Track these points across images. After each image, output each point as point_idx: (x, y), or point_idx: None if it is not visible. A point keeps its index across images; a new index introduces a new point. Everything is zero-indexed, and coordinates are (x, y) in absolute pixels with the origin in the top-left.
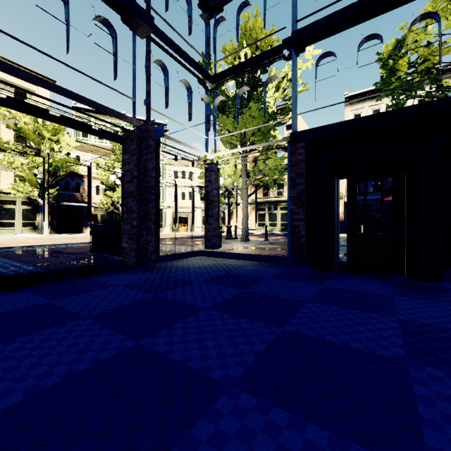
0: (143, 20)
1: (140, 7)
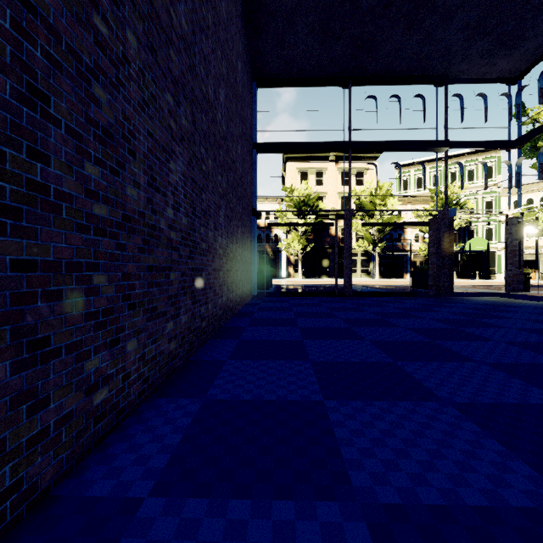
0: (441, 147)
1: (439, 141)
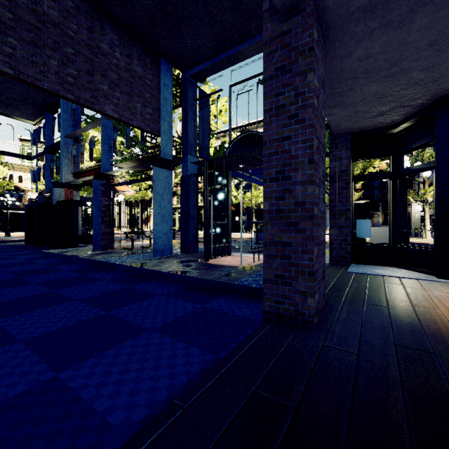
0: None
1: None
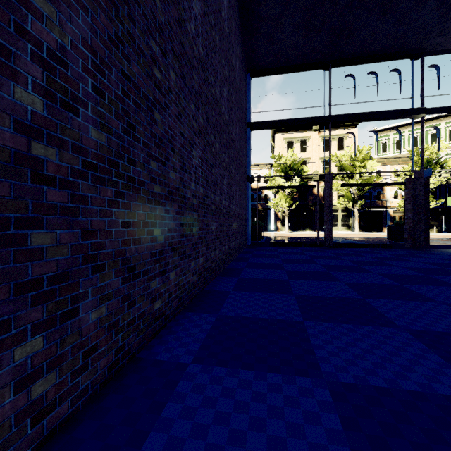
0: (417, 114)
1: (415, 109)
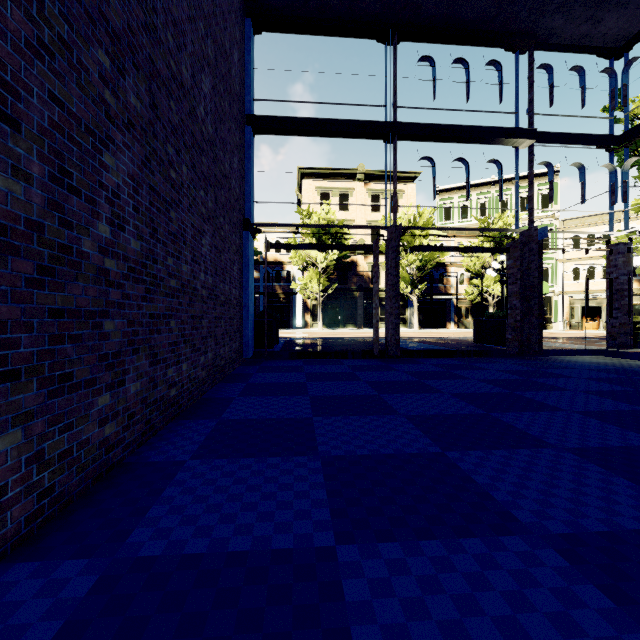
0: (525, 138)
1: (523, 129)
